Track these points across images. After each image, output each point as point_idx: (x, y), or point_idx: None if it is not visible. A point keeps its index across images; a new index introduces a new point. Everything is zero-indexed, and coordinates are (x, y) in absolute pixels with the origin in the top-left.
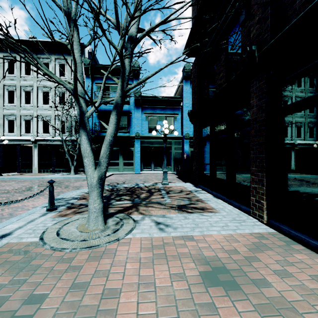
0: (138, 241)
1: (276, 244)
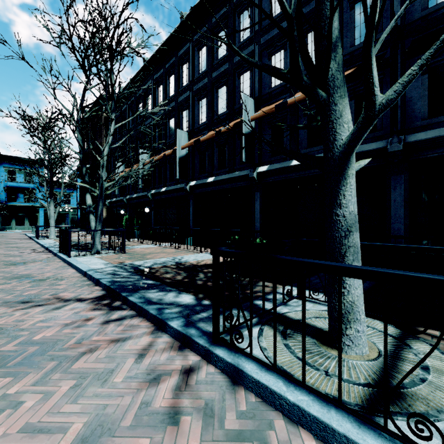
0: None
1: None
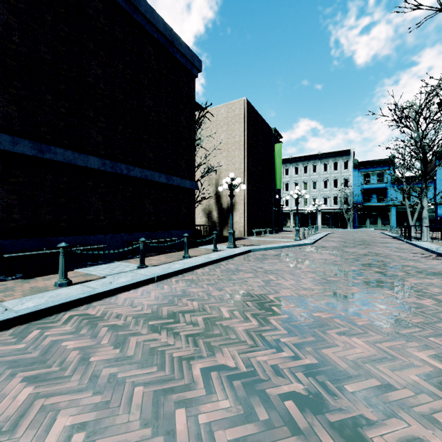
0: None
1: None
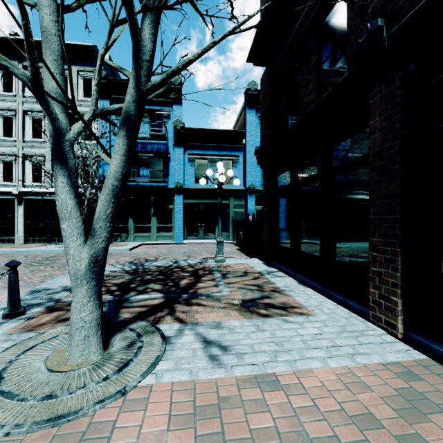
0: (166, 393)
1: (441, 392)
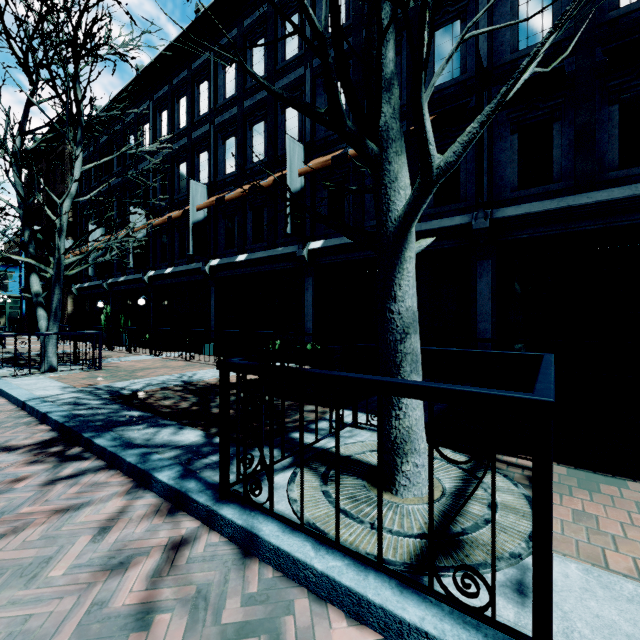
0: None
1: None
